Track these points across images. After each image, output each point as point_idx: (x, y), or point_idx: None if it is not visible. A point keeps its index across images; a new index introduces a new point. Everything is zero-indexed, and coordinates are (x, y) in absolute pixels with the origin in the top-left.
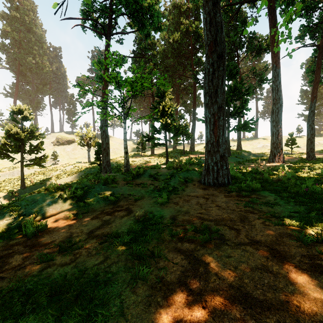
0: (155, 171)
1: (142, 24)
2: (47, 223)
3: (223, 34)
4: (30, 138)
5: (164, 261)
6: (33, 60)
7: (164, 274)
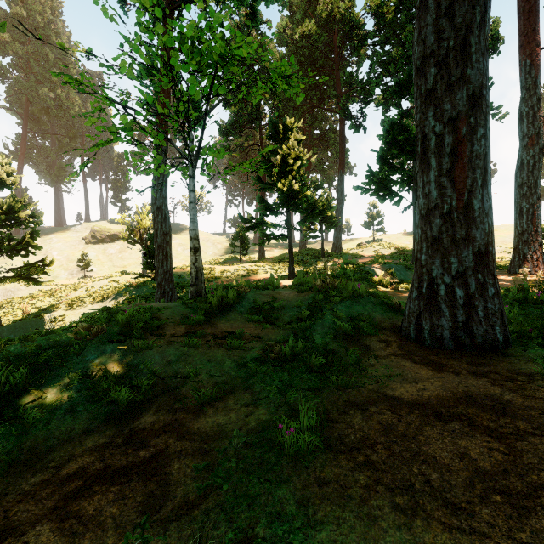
0: (266, 297)
1: None
2: None
3: None
4: (11, 223)
5: None
6: (51, 93)
7: None
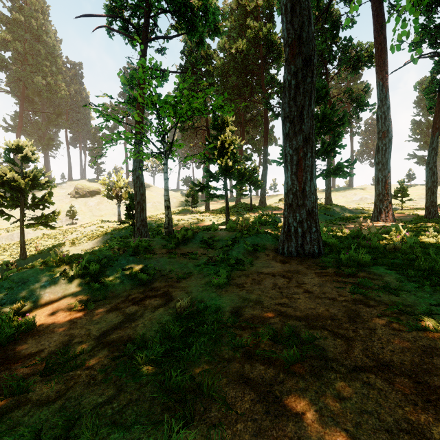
0: (209, 235)
1: (191, 25)
2: (37, 318)
3: (312, 27)
4: (33, 186)
5: (220, 407)
6: (43, 81)
7: None
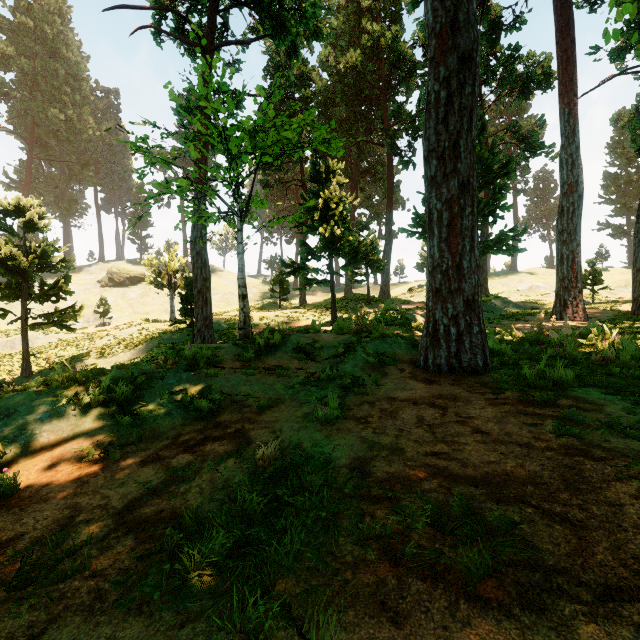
0: (308, 339)
1: (280, 25)
2: (24, 475)
3: (474, 6)
4: (42, 267)
5: None
6: (61, 115)
7: None
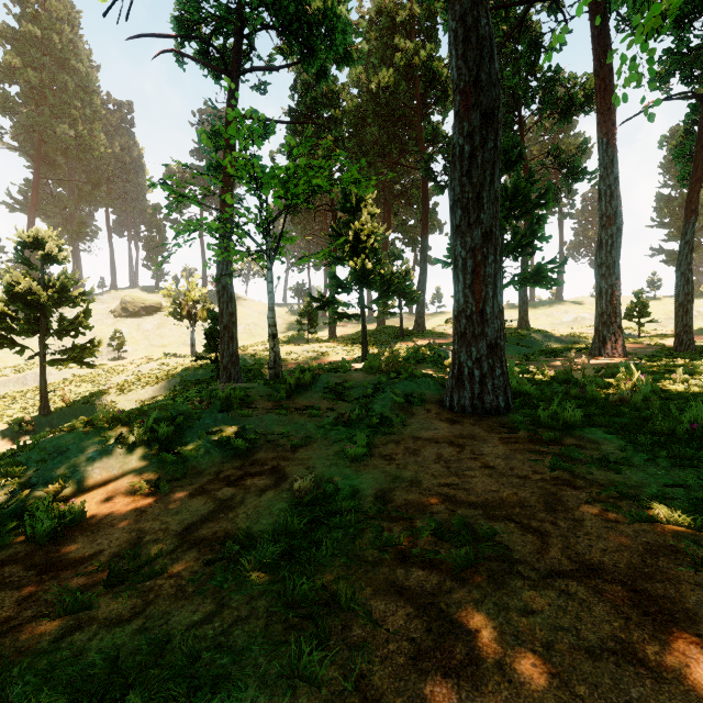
0: (338, 379)
1: (309, 49)
2: (86, 506)
3: (496, 65)
4: (61, 301)
5: (365, 624)
6: (71, 131)
7: (364, 665)
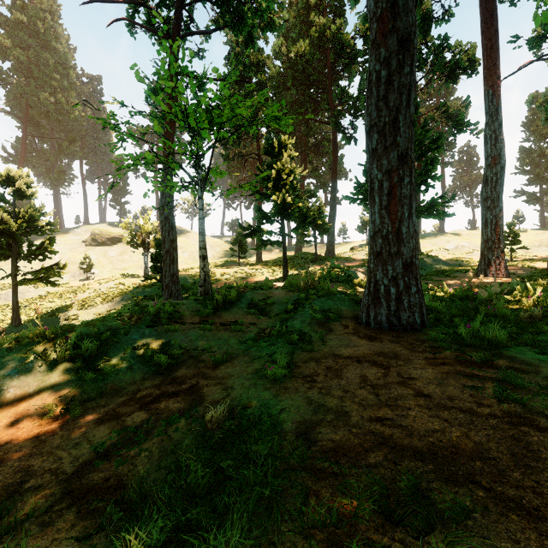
0: (261, 296)
1: (238, 17)
2: None
3: None
4: (30, 230)
5: None
6: (51, 98)
7: None
